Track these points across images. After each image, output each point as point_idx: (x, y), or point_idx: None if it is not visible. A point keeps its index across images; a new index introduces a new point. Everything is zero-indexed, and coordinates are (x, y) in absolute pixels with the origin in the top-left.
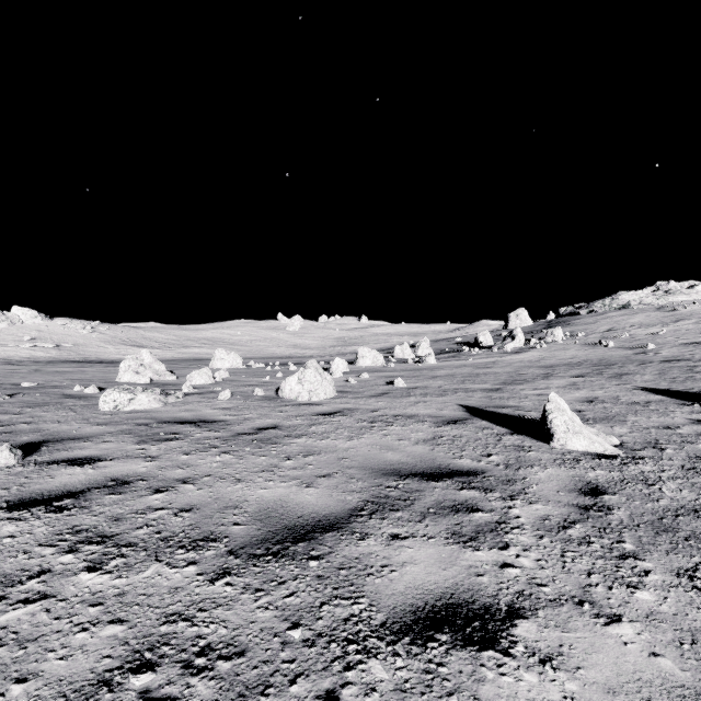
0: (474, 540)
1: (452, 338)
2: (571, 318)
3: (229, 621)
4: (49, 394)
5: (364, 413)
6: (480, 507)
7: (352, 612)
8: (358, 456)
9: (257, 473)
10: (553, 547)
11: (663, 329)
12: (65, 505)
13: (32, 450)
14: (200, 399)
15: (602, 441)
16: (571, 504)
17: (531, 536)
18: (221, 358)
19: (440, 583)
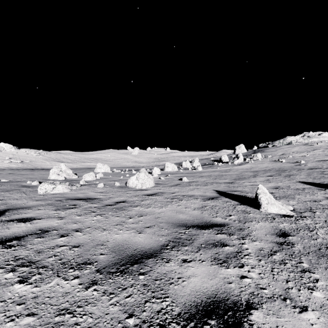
0: (226, 262)
1: (209, 158)
2: (264, 148)
3: (94, 313)
4: (14, 185)
5: (168, 194)
6: (227, 244)
7: (162, 307)
8: (165, 216)
9: (114, 226)
10: (267, 266)
11: (307, 154)
12: (12, 244)
13: (0, 214)
14: (88, 187)
15: (285, 208)
16: (273, 241)
17: (255, 259)
18: (100, 167)
19: (209, 288)
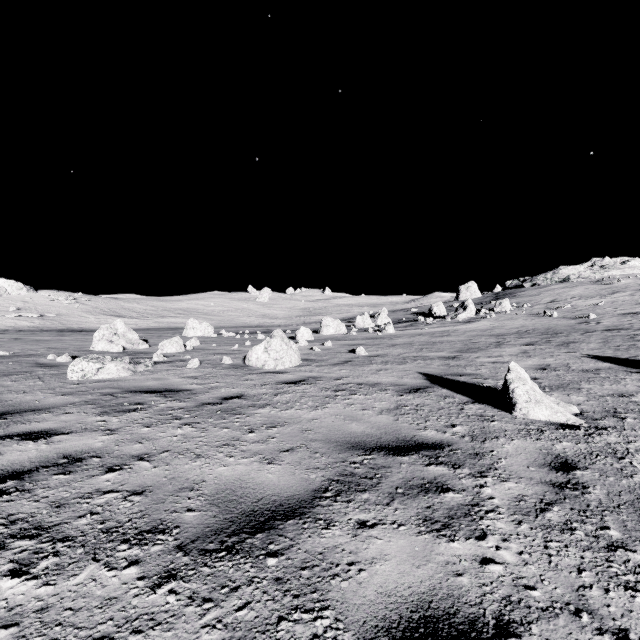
0: (448, 528)
1: (409, 309)
2: (516, 290)
3: None
4: (22, 363)
5: (328, 381)
6: (450, 486)
7: (315, 631)
8: (322, 427)
9: (218, 448)
10: (534, 535)
11: (601, 300)
12: (6, 488)
13: None
14: (170, 367)
15: (564, 411)
16: (544, 481)
17: (509, 521)
18: (194, 327)
19: (416, 586)
